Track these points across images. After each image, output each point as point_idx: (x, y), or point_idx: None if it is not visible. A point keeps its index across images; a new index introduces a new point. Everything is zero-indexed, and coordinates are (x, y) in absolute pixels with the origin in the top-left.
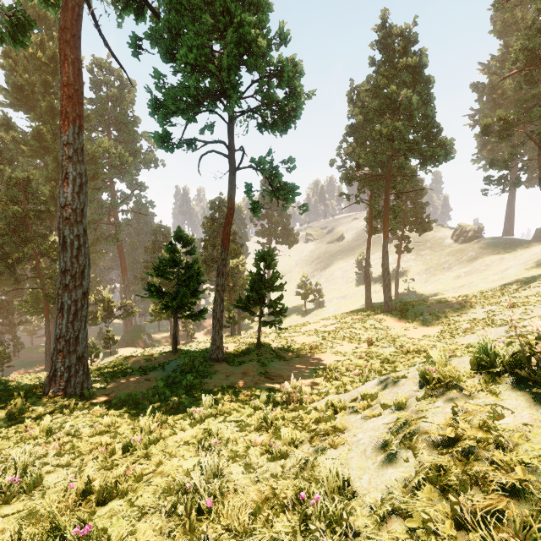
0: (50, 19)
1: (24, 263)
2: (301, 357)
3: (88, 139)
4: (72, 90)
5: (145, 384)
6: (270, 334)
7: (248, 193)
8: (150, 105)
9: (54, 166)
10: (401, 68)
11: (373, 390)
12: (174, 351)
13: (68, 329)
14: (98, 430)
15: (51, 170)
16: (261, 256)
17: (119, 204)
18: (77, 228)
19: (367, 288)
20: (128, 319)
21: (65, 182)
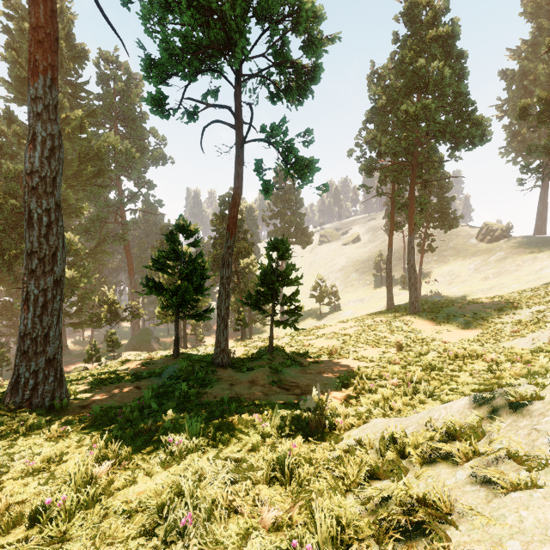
0: None
1: (22, 260)
2: (320, 363)
3: (94, 136)
4: (42, 33)
5: (134, 393)
6: (284, 337)
7: (259, 172)
8: (143, 66)
9: None
10: (430, 41)
11: (470, 420)
12: (175, 354)
13: (35, 325)
14: (30, 467)
15: None
16: (273, 245)
17: (126, 202)
18: (46, 201)
19: (388, 289)
20: (135, 322)
21: (32, 143)
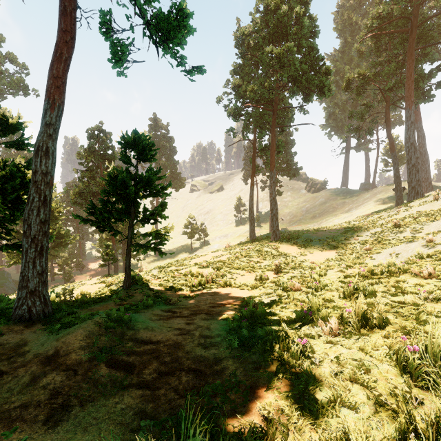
0: None
1: None
2: (194, 297)
3: None
4: None
5: None
6: (153, 269)
7: (106, 30)
8: None
9: None
10: None
11: None
12: None
13: None
14: None
15: None
16: (130, 139)
17: None
18: None
19: (251, 222)
20: None
21: None
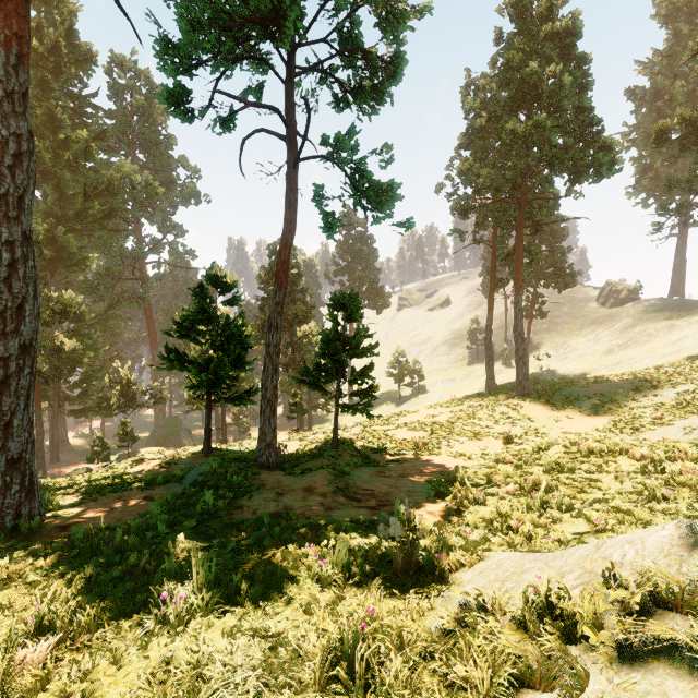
0: None
1: None
2: (402, 462)
3: (105, 165)
4: None
5: (141, 506)
6: (353, 427)
7: (319, 202)
8: (158, 51)
9: (55, 197)
10: (543, 39)
11: (696, 572)
12: (206, 451)
13: None
14: None
15: (50, 203)
16: (339, 301)
17: (146, 251)
18: (8, 229)
19: (488, 364)
20: (159, 408)
21: None
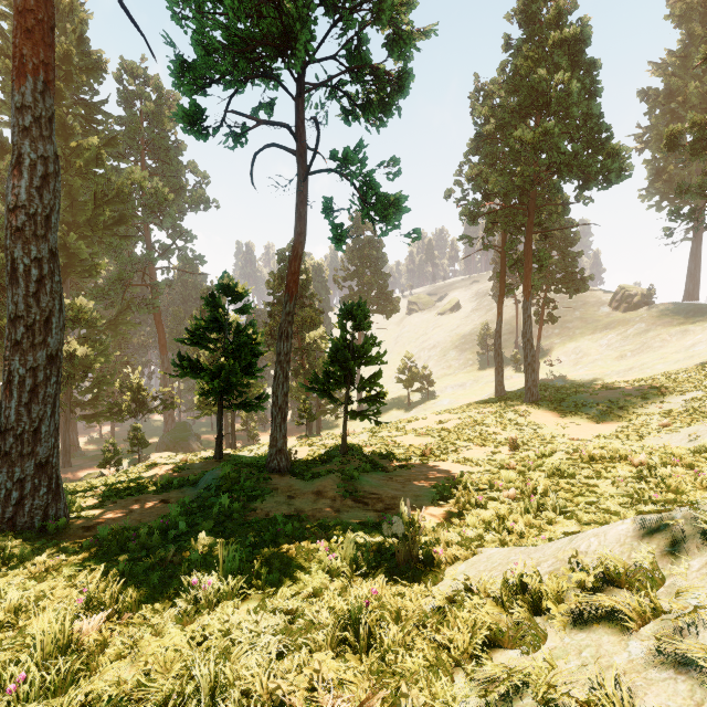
0: (62, 6)
1: None
2: (409, 468)
3: (115, 171)
4: (32, 19)
5: (159, 508)
6: (362, 433)
7: (328, 214)
8: (173, 70)
9: (67, 204)
10: (552, 46)
11: (639, 556)
12: (218, 456)
13: (21, 416)
14: None
15: (62, 210)
16: (348, 311)
17: (156, 257)
18: (37, 247)
19: (498, 370)
20: (168, 413)
21: (16, 168)
